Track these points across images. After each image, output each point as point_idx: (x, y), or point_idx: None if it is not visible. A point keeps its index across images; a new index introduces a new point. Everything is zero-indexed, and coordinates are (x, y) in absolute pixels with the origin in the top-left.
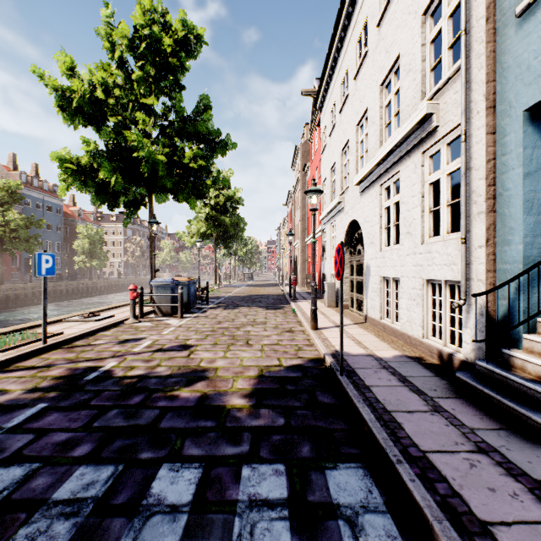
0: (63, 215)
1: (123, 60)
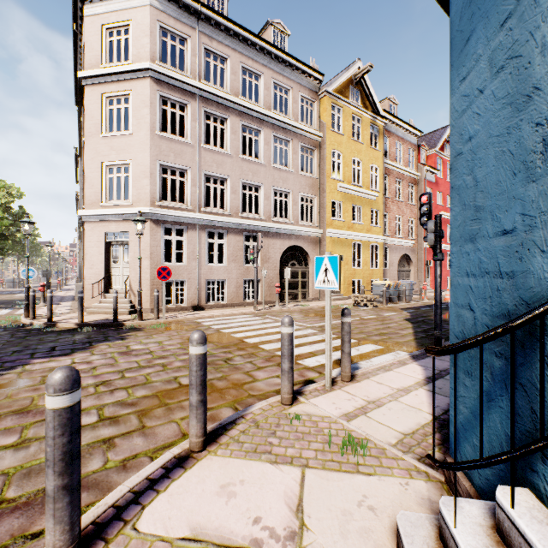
0: None
1: None
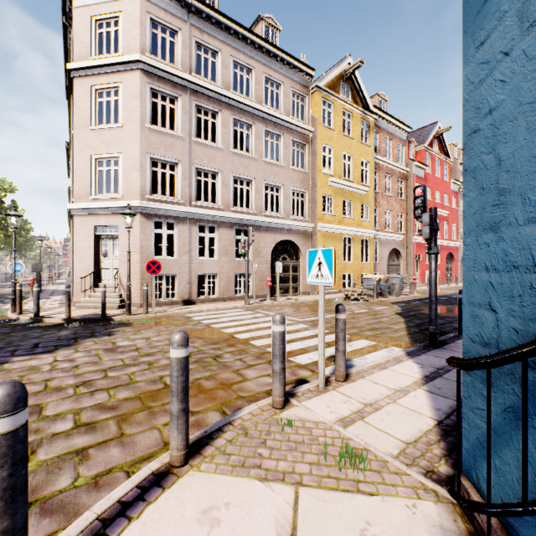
0: None
1: None
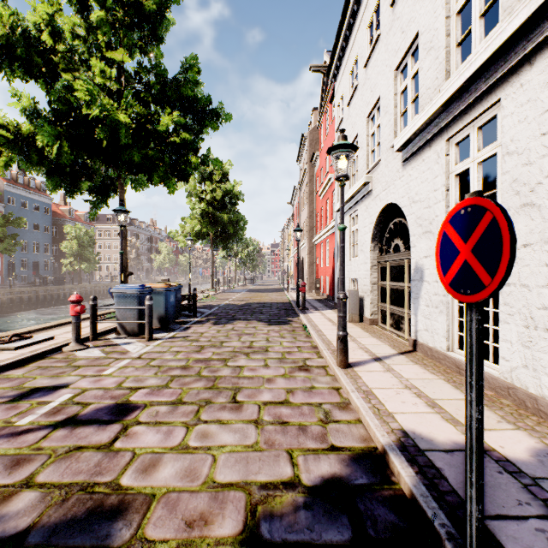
0: (52, 214)
1: (85, 4)
